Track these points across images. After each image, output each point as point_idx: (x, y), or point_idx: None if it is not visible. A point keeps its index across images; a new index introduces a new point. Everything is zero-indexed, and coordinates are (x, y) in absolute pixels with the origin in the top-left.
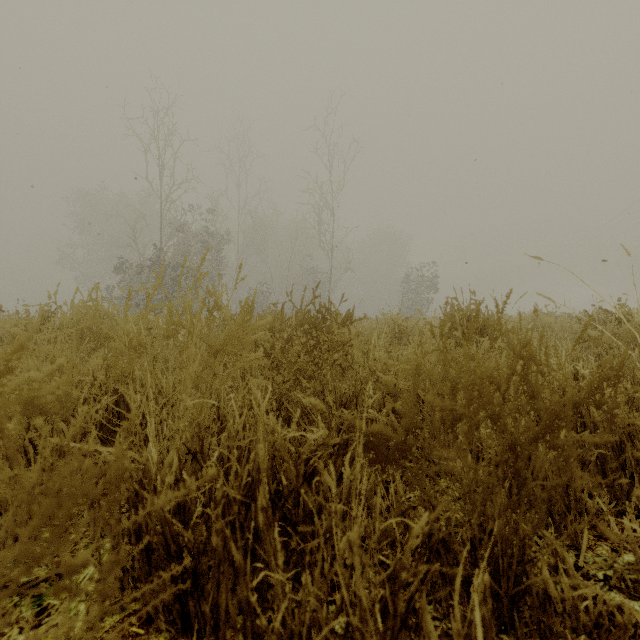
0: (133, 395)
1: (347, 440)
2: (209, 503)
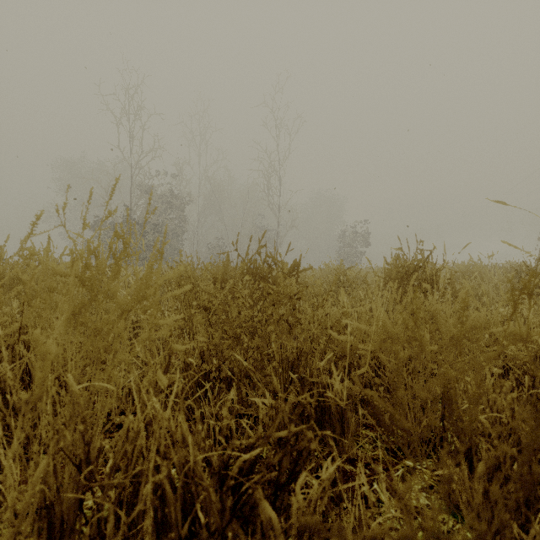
0: (34, 362)
1: (297, 434)
2: (97, 536)
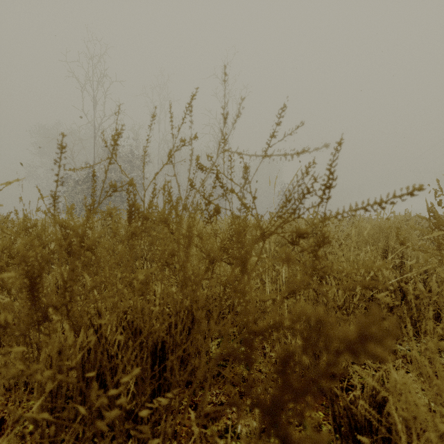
0: None
1: None
2: None
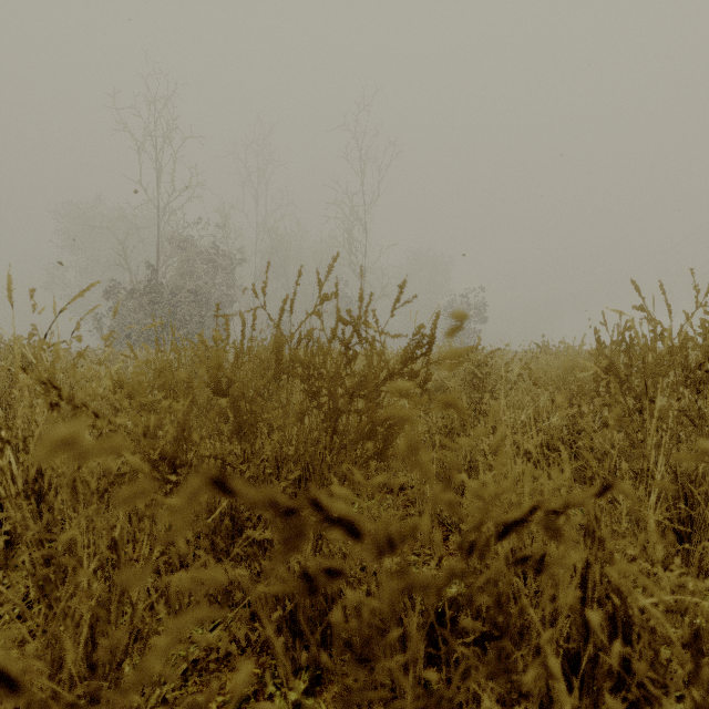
0: None
1: None
2: None
